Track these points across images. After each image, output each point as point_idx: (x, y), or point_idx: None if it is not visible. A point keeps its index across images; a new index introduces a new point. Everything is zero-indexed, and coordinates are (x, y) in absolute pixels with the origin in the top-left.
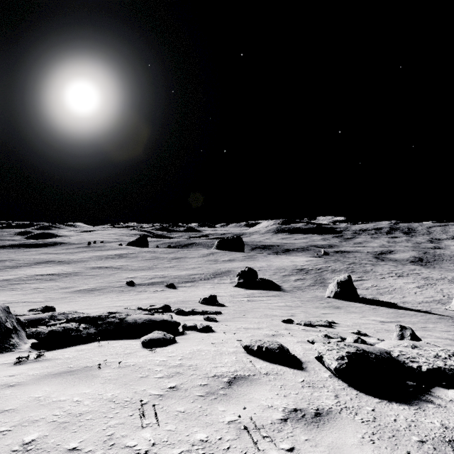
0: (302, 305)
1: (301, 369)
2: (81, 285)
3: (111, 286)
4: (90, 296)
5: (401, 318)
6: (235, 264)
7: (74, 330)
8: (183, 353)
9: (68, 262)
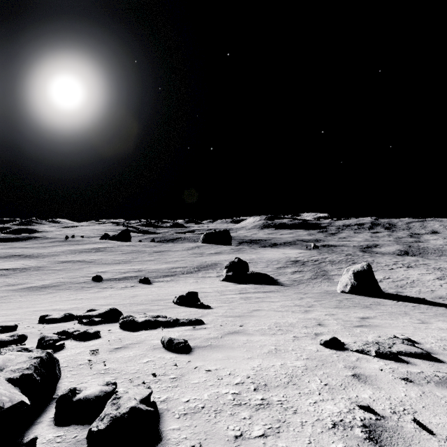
0: (316, 304)
1: None
2: (35, 281)
3: (71, 281)
4: (35, 295)
5: None
6: (222, 257)
7: None
8: None
9: (35, 256)
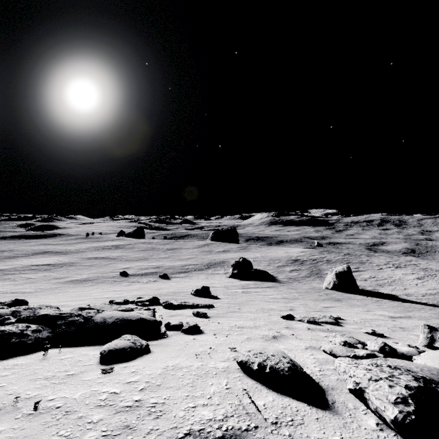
0: (300, 297)
1: (327, 407)
2: (74, 275)
3: (104, 276)
4: (81, 287)
5: (410, 312)
6: (229, 255)
7: (18, 334)
8: (151, 375)
9: (65, 252)
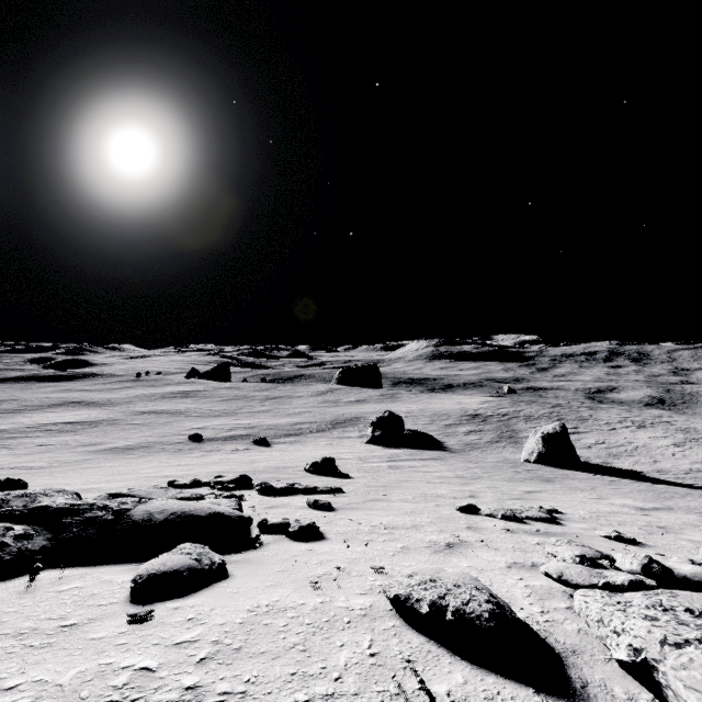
0: (484, 475)
1: (574, 697)
2: (115, 440)
3: (163, 441)
4: (125, 459)
5: (669, 500)
6: (366, 408)
7: None
8: (224, 626)
9: (102, 403)
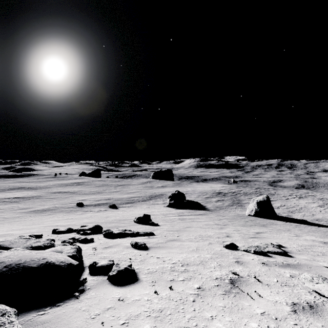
0: (229, 223)
1: None
2: (38, 206)
3: (63, 206)
4: (40, 216)
5: None
6: (166, 189)
7: None
8: None
9: (35, 188)
